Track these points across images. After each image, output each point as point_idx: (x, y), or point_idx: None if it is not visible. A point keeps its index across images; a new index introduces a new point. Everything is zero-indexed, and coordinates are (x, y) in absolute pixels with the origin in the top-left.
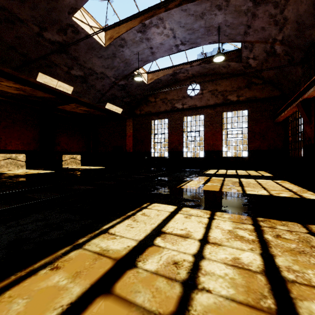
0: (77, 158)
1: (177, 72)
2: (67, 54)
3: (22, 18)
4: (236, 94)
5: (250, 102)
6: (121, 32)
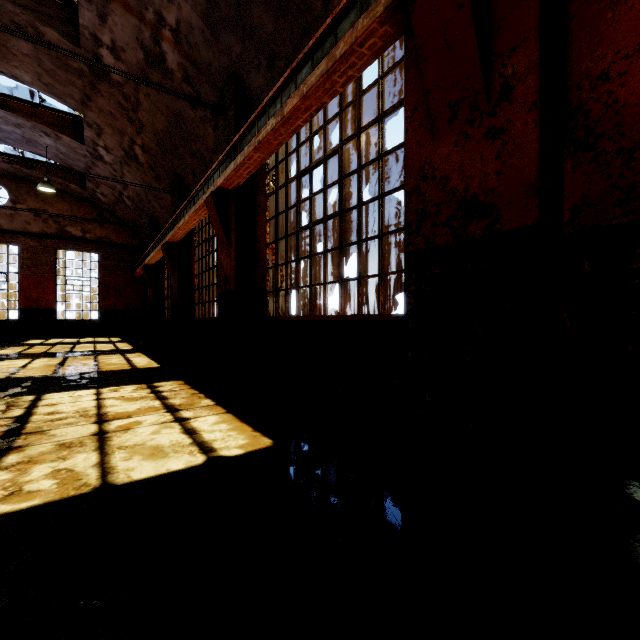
0: None
1: None
2: None
3: None
4: (82, 228)
5: (102, 244)
6: None
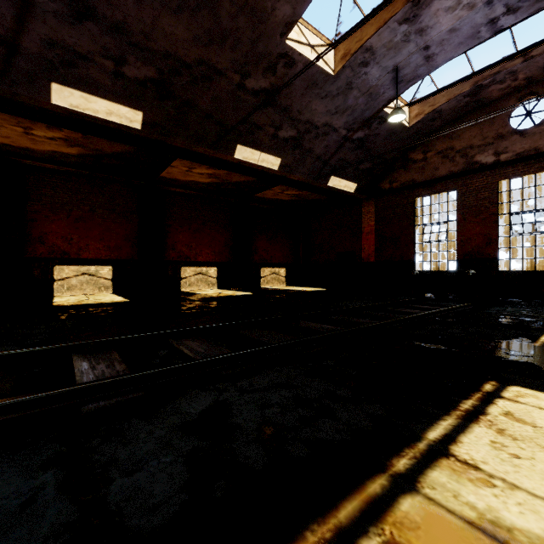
0: (280, 273)
1: (484, 84)
2: (274, 106)
3: (221, 69)
4: None
5: None
6: (366, 37)
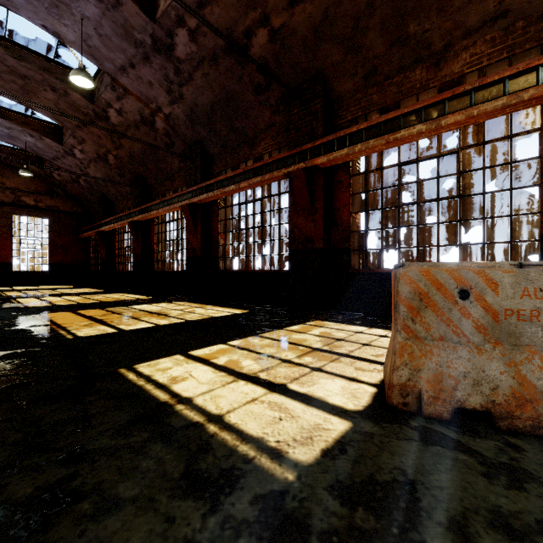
0: None
1: None
2: None
3: None
4: (35, 198)
5: (52, 211)
6: None
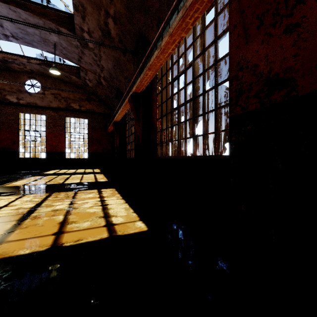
0: None
1: (9, 61)
2: None
3: None
4: (79, 104)
5: (90, 113)
6: None
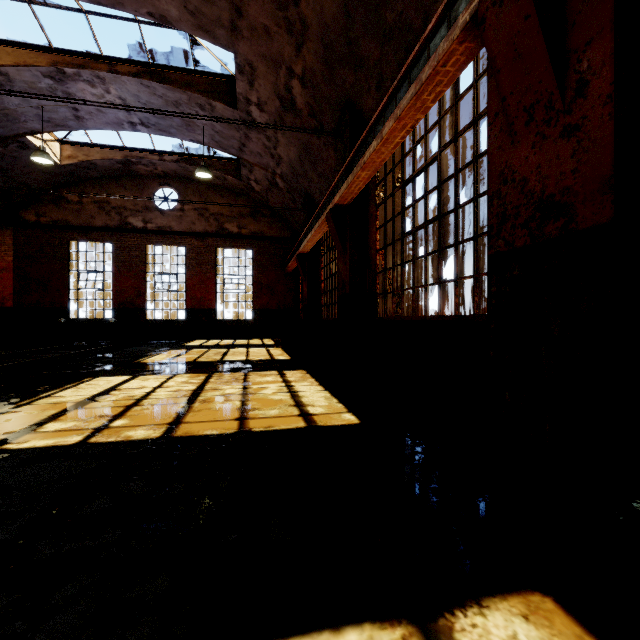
0: None
1: (133, 161)
2: None
3: None
4: (238, 224)
5: (256, 239)
6: (1, 61)
